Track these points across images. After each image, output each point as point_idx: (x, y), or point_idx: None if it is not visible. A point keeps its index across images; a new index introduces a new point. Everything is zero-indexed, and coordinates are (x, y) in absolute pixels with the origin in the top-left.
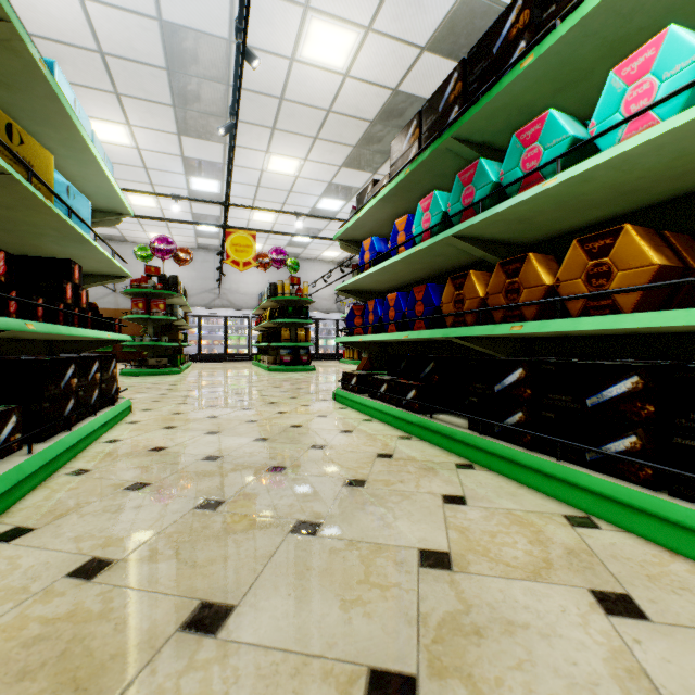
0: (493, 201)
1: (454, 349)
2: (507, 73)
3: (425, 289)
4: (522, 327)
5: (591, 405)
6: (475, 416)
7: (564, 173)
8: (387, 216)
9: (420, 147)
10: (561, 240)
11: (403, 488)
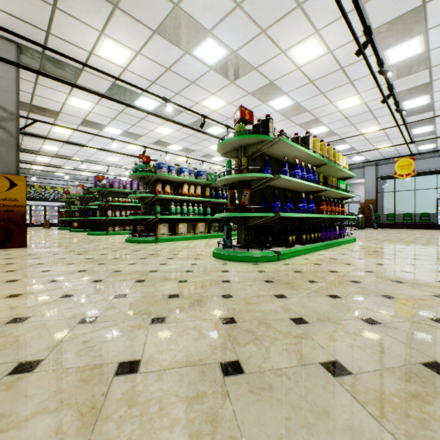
0: None
1: None
2: None
3: None
4: None
5: None
6: None
7: None
8: None
9: None
10: None
11: None
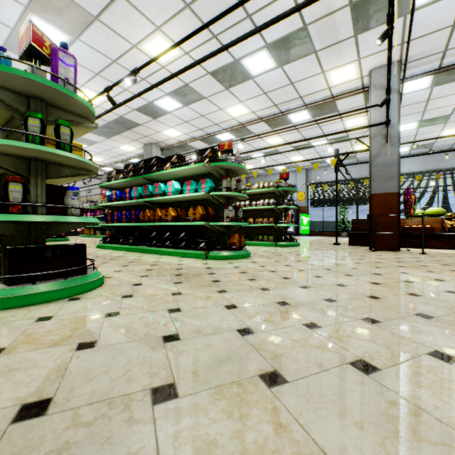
0: (151, 195)
1: (144, 228)
2: (153, 171)
3: (135, 211)
4: (155, 224)
5: (165, 237)
6: (147, 243)
7: (161, 197)
8: (122, 184)
9: (134, 173)
10: (167, 204)
11: (131, 256)
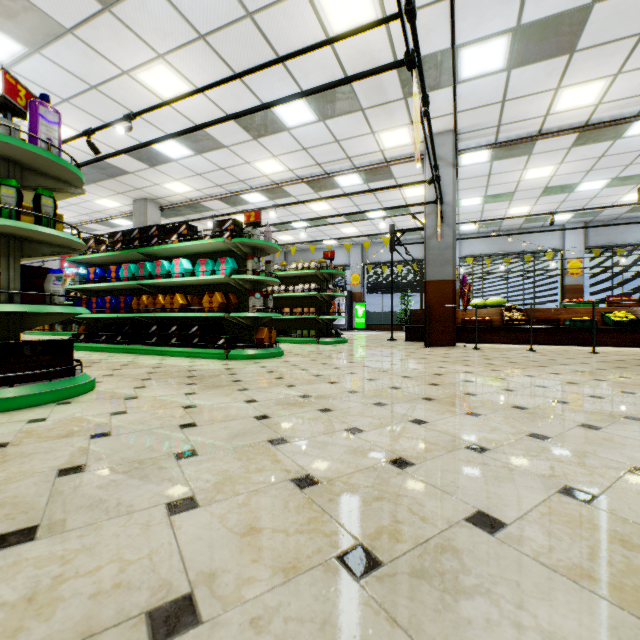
0: (150, 276)
1: (139, 320)
2: (153, 243)
3: (126, 298)
4: (156, 315)
5: (170, 333)
6: (144, 341)
7: (164, 279)
8: (104, 259)
9: (124, 244)
10: (173, 288)
11: (121, 358)
